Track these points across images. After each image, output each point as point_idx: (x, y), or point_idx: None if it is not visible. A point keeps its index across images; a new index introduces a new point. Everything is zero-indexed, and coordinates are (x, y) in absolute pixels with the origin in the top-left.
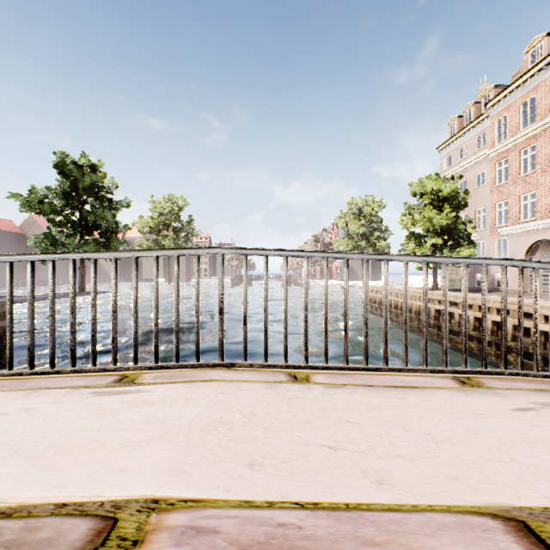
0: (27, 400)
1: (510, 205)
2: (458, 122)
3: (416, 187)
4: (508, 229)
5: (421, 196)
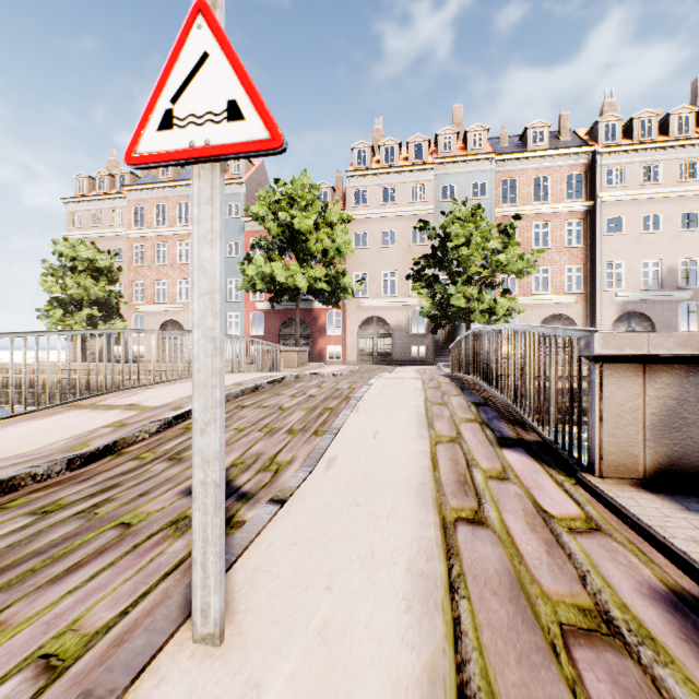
0: None
1: (147, 287)
2: (89, 182)
3: (63, 247)
4: (146, 307)
5: (73, 260)
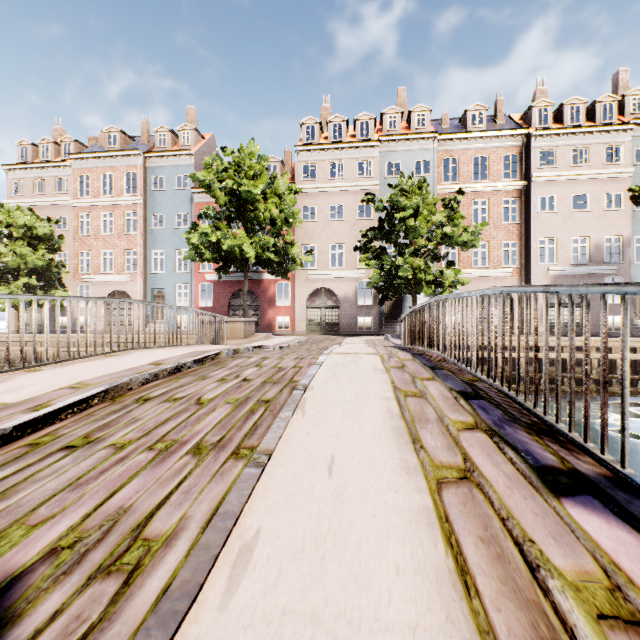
0: (104, 360)
1: (93, 257)
2: (33, 149)
3: None
4: (92, 278)
5: (8, 226)
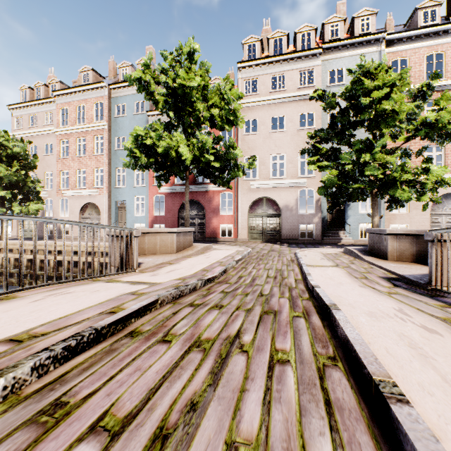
0: None
1: (70, 175)
2: (30, 92)
3: None
4: (69, 192)
5: None
